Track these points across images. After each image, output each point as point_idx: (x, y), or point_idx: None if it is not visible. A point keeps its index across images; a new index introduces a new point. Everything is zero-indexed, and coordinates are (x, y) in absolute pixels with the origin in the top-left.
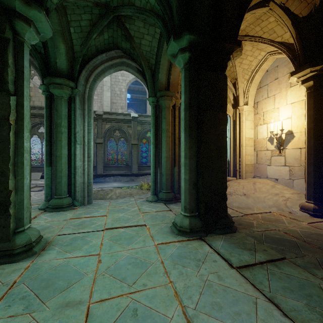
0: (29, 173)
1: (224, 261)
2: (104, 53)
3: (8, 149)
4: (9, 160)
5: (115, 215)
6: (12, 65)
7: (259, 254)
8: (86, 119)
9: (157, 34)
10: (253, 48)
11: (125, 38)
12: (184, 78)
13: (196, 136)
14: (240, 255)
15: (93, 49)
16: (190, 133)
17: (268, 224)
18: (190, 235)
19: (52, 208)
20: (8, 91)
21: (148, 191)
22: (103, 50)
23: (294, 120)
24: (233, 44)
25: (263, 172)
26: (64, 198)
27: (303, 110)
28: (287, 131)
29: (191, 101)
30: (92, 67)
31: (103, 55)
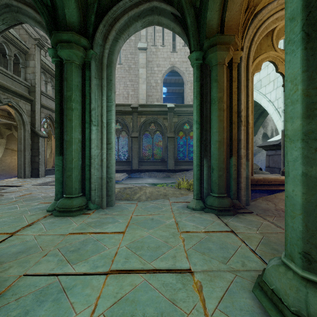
0: None
1: None
2: None
3: None
4: None
5: (137, 233)
6: None
7: None
8: (104, 92)
9: None
10: None
11: None
12: None
13: None
14: None
15: None
16: None
17: None
18: None
19: (58, 211)
20: None
21: (187, 191)
22: None
23: None
24: None
25: None
26: (75, 198)
27: None
28: None
29: None
30: (111, 19)
31: (126, 0)
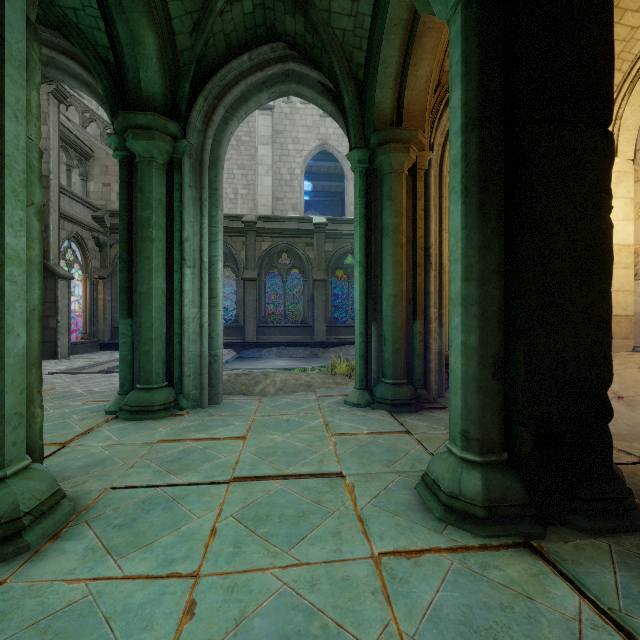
0: (36, 324)
1: None
2: (246, 52)
3: None
4: None
5: (265, 437)
6: None
7: None
8: (205, 210)
9: None
10: None
11: (293, 2)
12: (464, 33)
13: (502, 211)
14: None
15: (219, 42)
16: (483, 200)
17: None
18: (487, 530)
19: (129, 411)
20: None
21: (347, 378)
22: (244, 47)
23: None
24: None
25: None
26: (156, 390)
27: None
28: None
29: (485, 98)
30: (218, 88)
31: (244, 58)
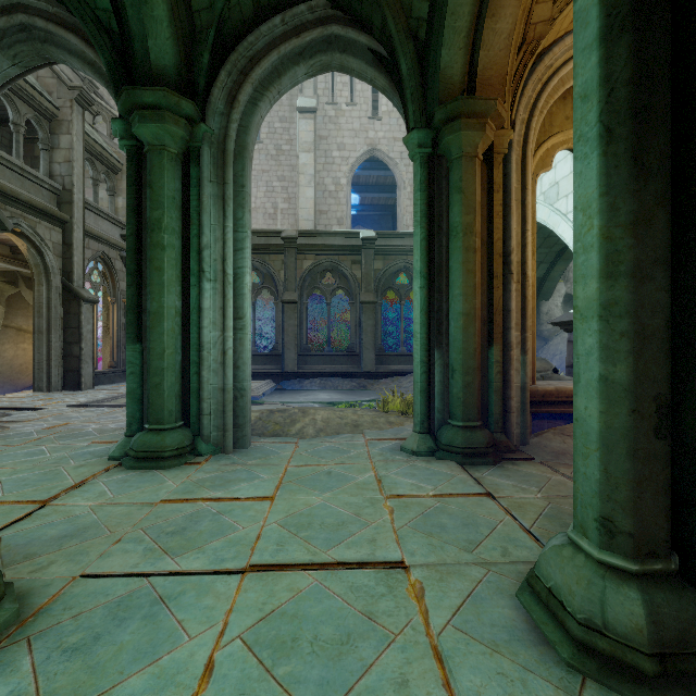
0: None
1: None
2: (278, 14)
3: None
4: None
5: (298, 499)
6: None
7: None
8: (229, 211)
9: None
10: None
11: None
12: None
13: (669, 164)
14: None
15: (244, 0)
16: (639, 146)
17: None
18: None
19: (134, 457)
20: None
21: (402, 417)
22: (275, 7)
23: None
24: None
25: None
26: (168, 431)
27: None
28: None
29: None
30: (244, 60)
31: (275, 22)
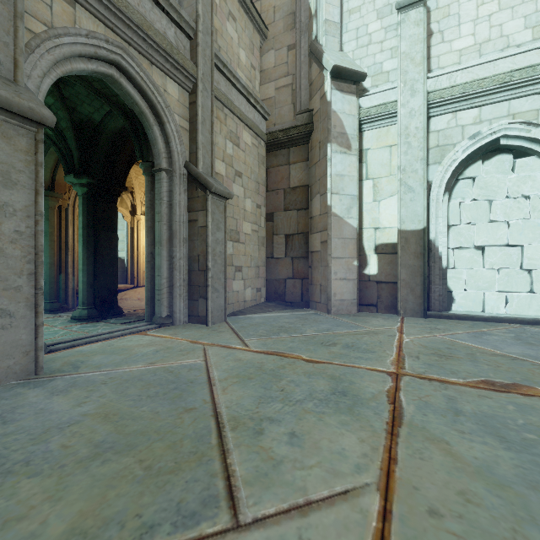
0: None
1: (114, 324)
2: None
3: None
4: None
5: None
6: None
7: (135, 319)
8: None
9: None
10: None
11: None
12: (83, 205)
13: (93, 249)
14: (124, 321)
15: None
16: (88, 247)
17: None
18: (88, 321)
19: None
20: None
21: None
22: None
23: None
24: (122, 188)
25: None
26: None
27: None
28: None
29: (88, 222)
30: None
31: None
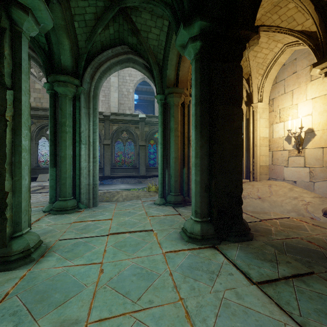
0: (29, 174)
1: (242, 274)
2: (110, 49)
3: (4, 147)
4: (6, 159)
5: (120, 218)
6: (8, 57)
7: (282, 266)
8: (91, 118)
9: (165, 27)
10: (269, 40)
11: (132, 32)
12: (195, 70)
13: (208, 133)
14: (260, 267)
15: (98, 44)
16: (201, 130)
17: (288, 231)
18: (201, 243)
19: (56, 210)
20: (4, 84)
21: (155, 193)
22: (109, 46)
23: (315, 117)
24: (250, 30)
25: (280, 174)
26: (68, 200)
27: (325, 105)
28: (307, 129)
29: (202, 95)
30: (97, 64)
31: (109, 51)
